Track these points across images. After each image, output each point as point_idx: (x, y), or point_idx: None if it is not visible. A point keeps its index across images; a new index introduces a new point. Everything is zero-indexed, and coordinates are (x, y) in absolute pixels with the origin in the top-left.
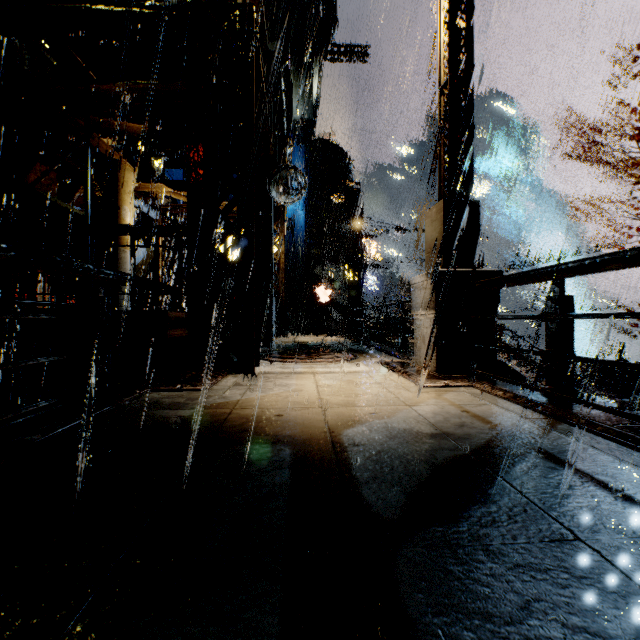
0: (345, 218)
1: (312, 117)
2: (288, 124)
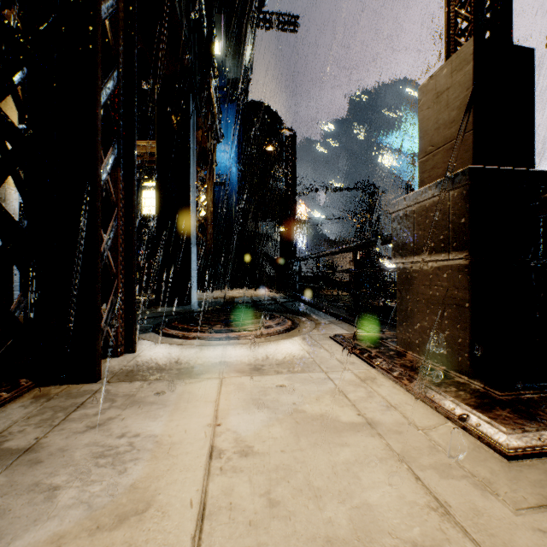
0: (276, 176)
1: (245, 77)
2: (208, 31)
